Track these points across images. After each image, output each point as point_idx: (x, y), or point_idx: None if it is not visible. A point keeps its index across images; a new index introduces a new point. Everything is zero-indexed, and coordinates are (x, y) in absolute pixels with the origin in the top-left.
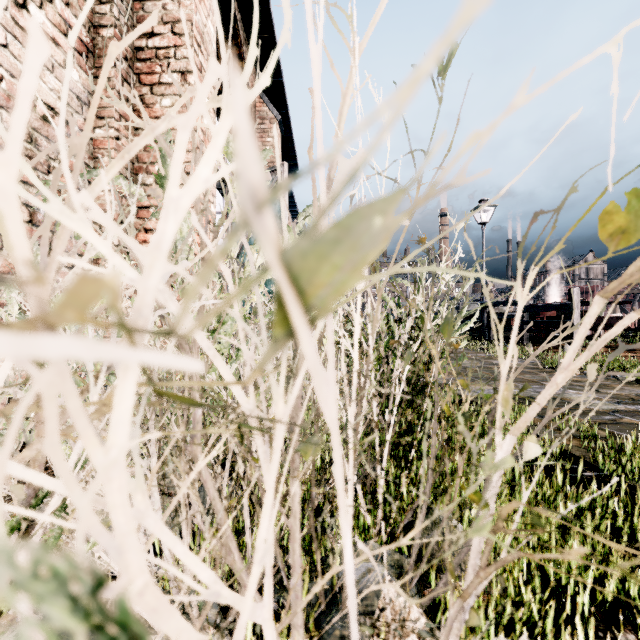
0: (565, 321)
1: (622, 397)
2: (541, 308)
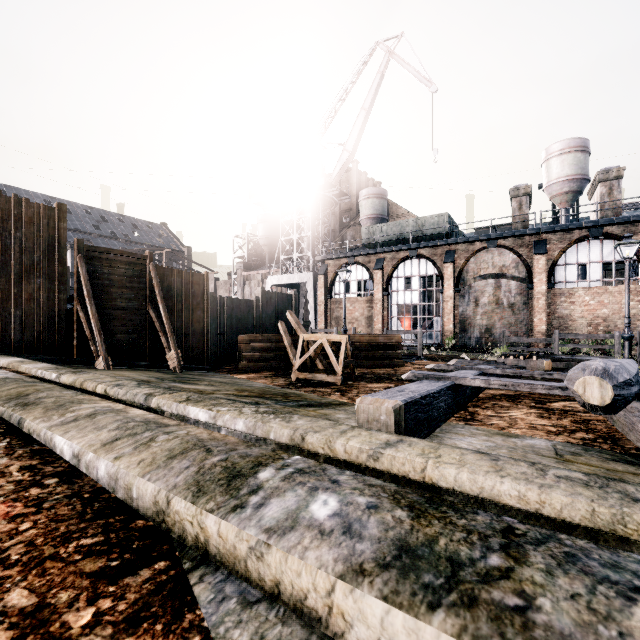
0: None
1: None
2: None
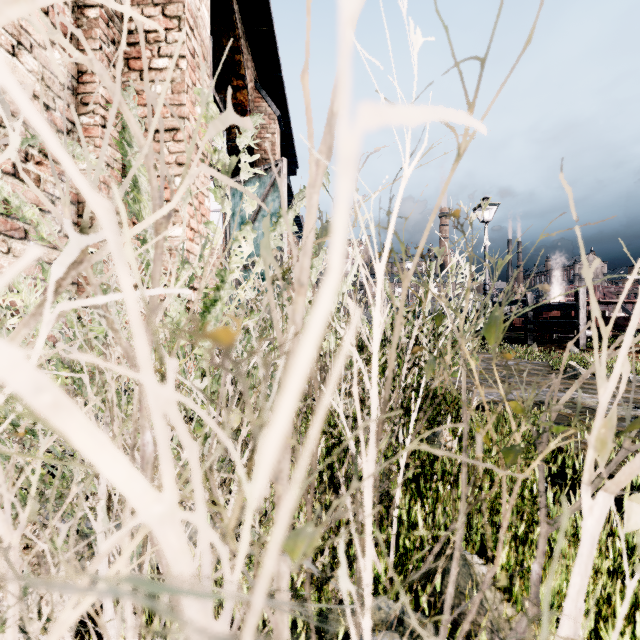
0: (571, 321)
1: (639, 401)
2: (546, 308)
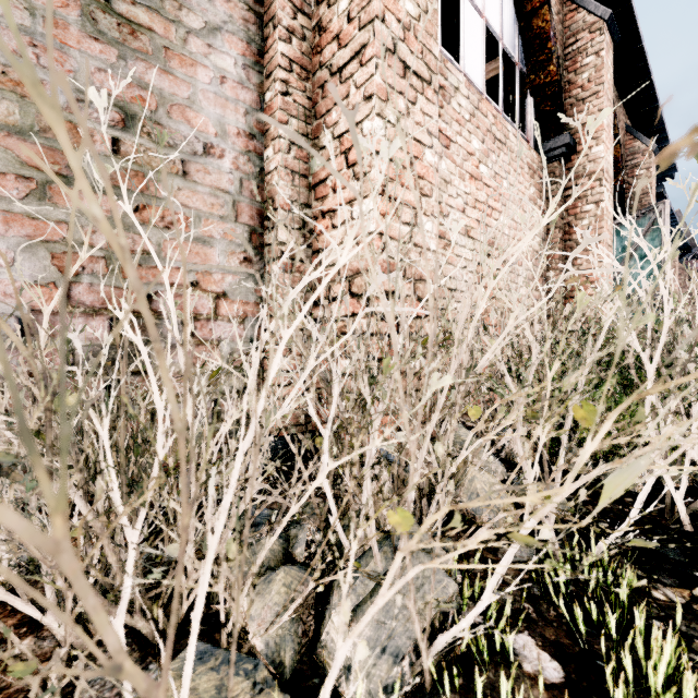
0: None
1: None
2: None
